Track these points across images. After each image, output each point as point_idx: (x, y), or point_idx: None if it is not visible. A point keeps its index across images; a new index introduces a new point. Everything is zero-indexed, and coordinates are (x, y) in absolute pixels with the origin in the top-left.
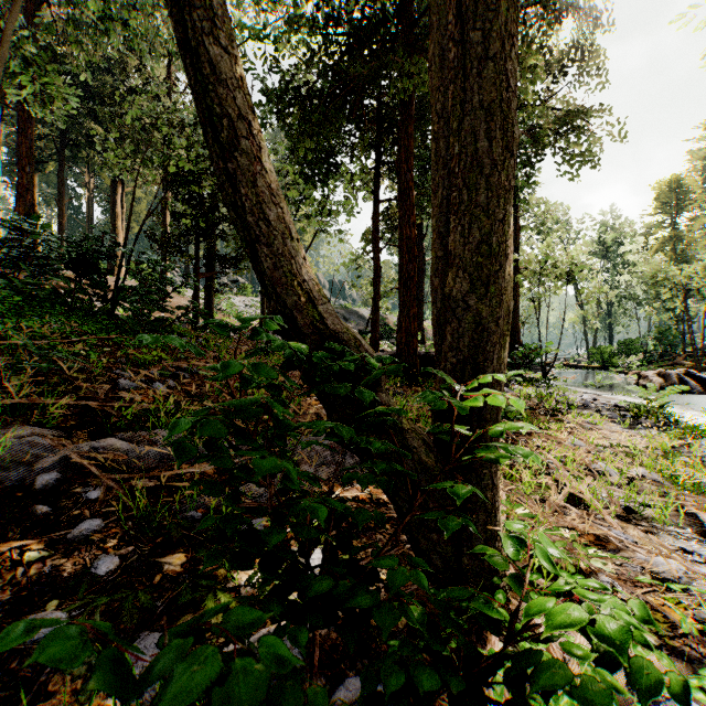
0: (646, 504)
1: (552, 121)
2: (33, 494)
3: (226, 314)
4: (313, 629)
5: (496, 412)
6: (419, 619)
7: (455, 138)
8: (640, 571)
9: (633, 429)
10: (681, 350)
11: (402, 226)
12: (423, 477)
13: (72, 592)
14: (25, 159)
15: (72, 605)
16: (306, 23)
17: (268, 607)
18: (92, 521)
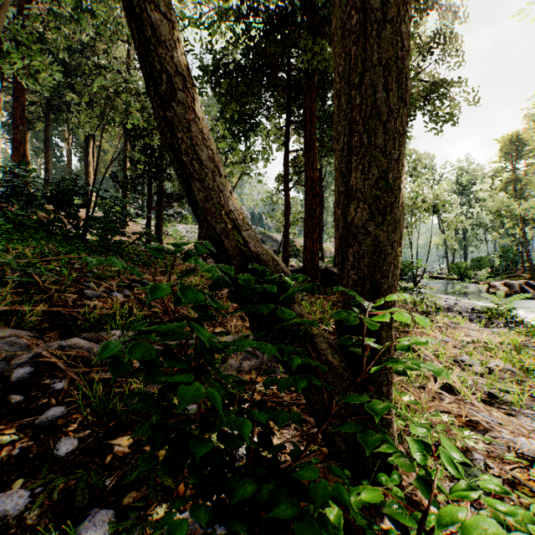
0: (506, 391)
1: (422, 90)
2: (10, 385)
3: (172, 238)
4: (237, 531)
5: (391, 320)
6: (336, 523)
7: (356, 91)
8: (506, 449)
9: (488, 328)
10: (519, 265)
11: (307, 170)
12: (329, 374)
13: (36, 472)
14: (19, 120)
15: (35, 483)
16: (233, 14)
17: (195, 514)
18: (56, 408)
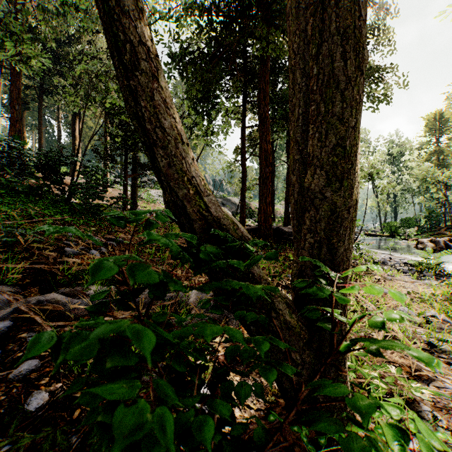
0: (444, 341)
1: None
2: None
3: (146, 201)
4: None
5: (346, 281)
6: None
7: (313, 62)
8: (450, 400)
9: (419, 280)
10: (442, 224)
11: (261, 143)
12: (287, 333)
13: (5, 428)
14: (15, 101)
15: (2, 441)
16: (197, 8)
17: None
18: (31, 362)
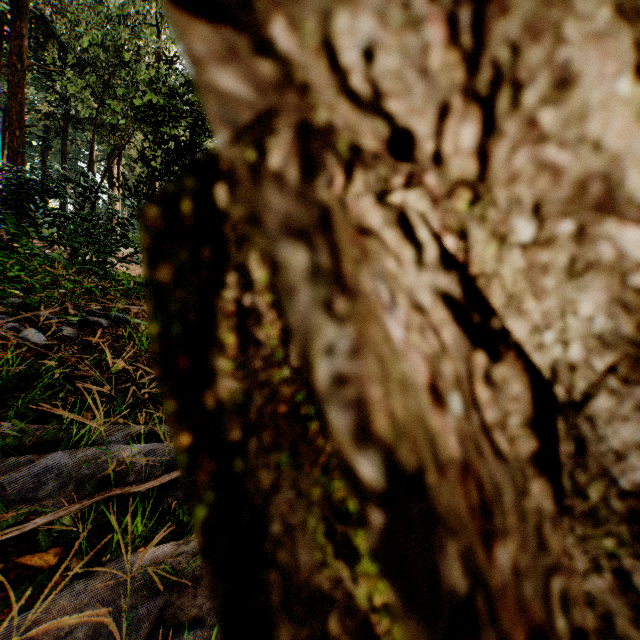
0: None
1: None
2: None
3: None
4: None
5: None
6: None
7: None
8: None
9: None
10: None
11: None
12: None
13: None
14: (16, 123)
15: None
16: None
17: None
18: None
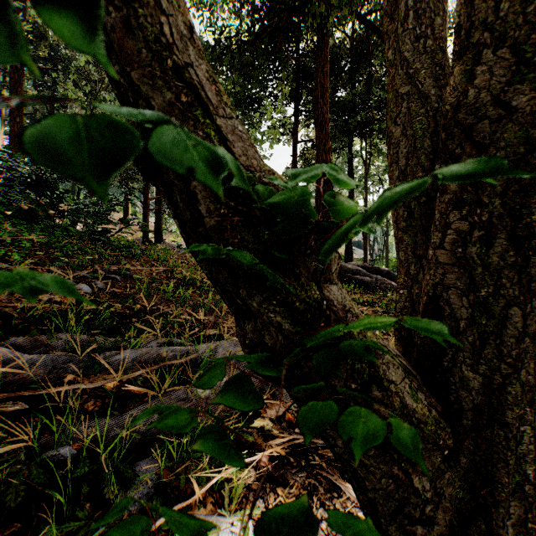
0: None
1: None
2: None
3: (175, 235)
4: None
5: None
6: None
7: None
8: None
9: None
10: None
11: (318, 153)
12: None
13: None
14: (16, 111)
15: None
16: None
17: None
18: None
